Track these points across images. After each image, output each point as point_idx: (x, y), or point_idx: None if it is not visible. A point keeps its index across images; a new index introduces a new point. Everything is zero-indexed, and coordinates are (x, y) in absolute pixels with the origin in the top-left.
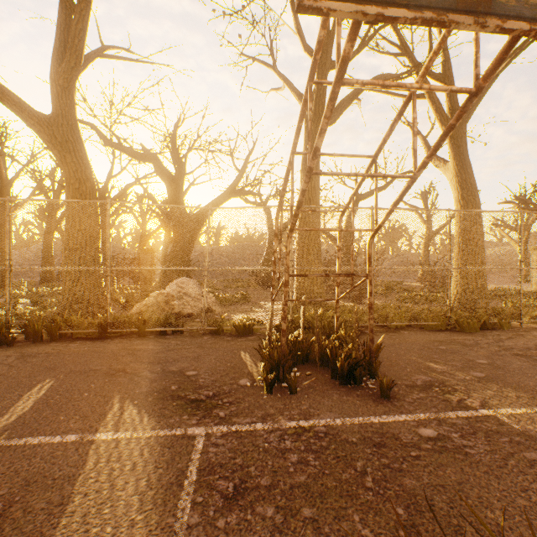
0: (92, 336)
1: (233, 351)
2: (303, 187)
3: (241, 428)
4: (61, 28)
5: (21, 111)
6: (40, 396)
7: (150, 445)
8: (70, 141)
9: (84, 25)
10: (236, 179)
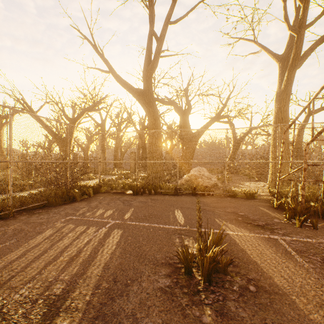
0: (171, 193)
1: (253, 206)
2: None
3: (298, 239)
4: (148, 49)
5: (132, 91)
6: (182, 215)
7: (257, 238)
8: (151, 101)
9: (161, 46)
10: (220, 109)
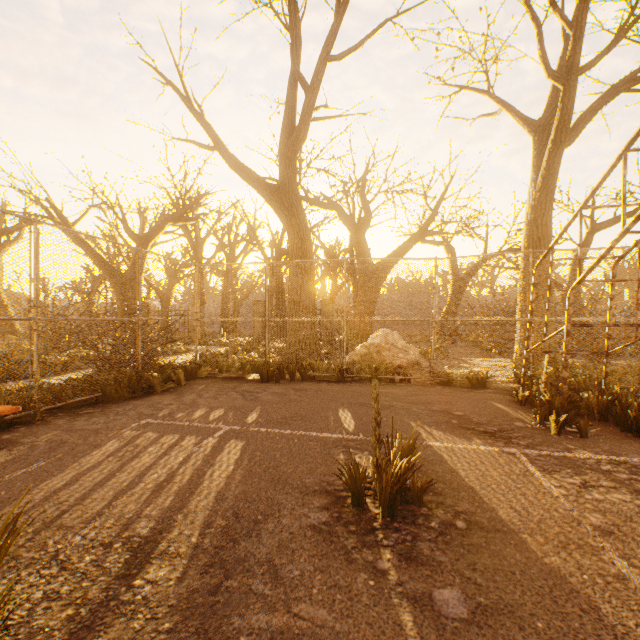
0: (332, 379)
1: (481, 401)
2: (611, 245)
3: (551, 453)
4: (289, 106)
5: (258, 185)
6: (351, 416)
7: (479, 453)
8: (294, 205)
9: (314, 102)
10: (427, 219)
